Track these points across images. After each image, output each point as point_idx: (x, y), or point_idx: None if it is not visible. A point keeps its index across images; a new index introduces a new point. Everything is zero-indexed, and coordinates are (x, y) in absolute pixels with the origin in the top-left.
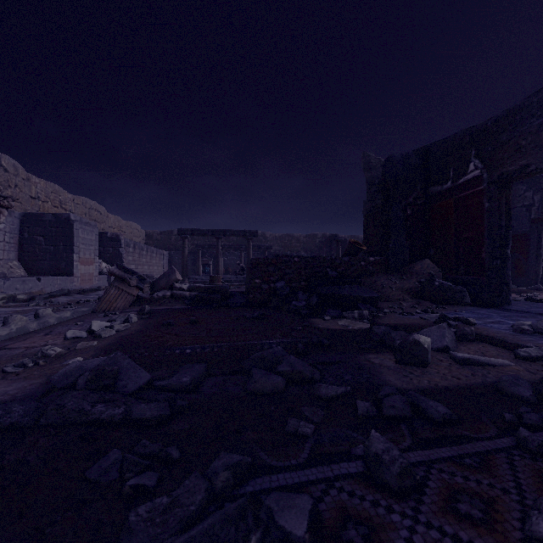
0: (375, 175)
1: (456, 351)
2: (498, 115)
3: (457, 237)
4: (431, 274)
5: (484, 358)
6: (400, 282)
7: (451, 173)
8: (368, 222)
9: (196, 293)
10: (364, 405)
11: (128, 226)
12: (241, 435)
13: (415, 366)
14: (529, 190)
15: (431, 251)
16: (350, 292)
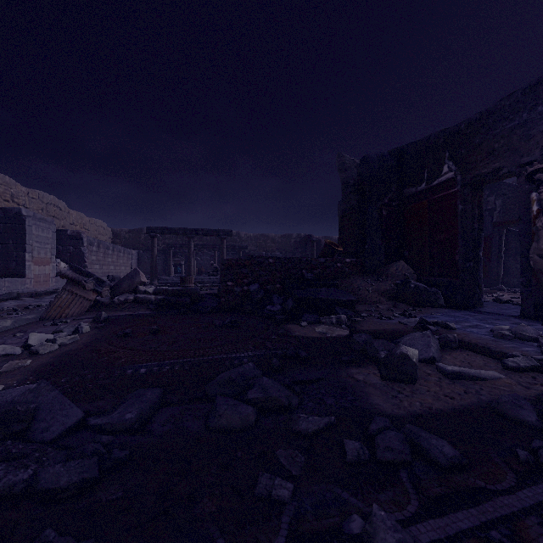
0: (350, 176)
1: (441, 362)
2: (471, 118)
3: (431, 239)
4: (406, 276)
5: (474, 371)
6: (377, 284)
7: (426, 175)
8: (343, 223)
9: (162, 297)
10: (354, 446)
11: (92, 224)
12: (194, 506)
13: (403, 382)
14: (491, 195)
15: (405, 253)
16: (327, 295)
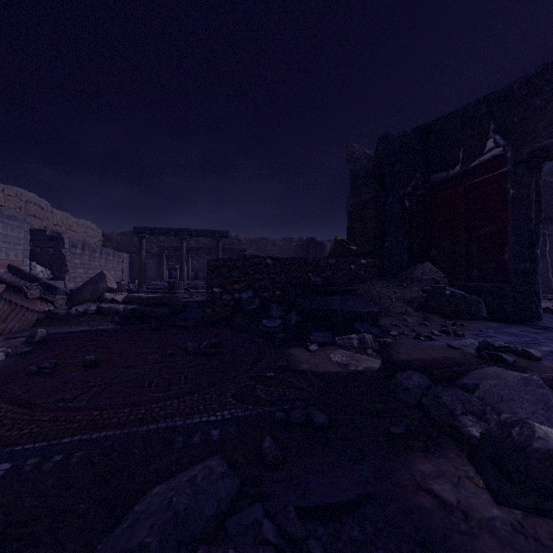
0: (359, 168)
1: None
2: (530, 74)
3: (469, 235)
4: (436, 280)
5: None
6: (400, 291)
7: (461, 155)
8: (353, 220)
9: (133, 307)
10: None
11: (80, 225)
12: None
13: (552, 517)
14: None
15: (433, 252)
16: (342, 305)
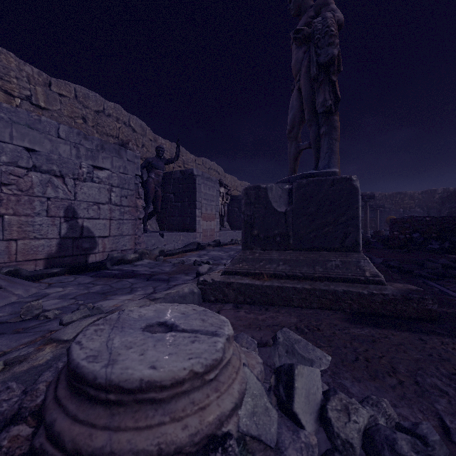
0: None
1: None
2: None
3: None
4: None
5: None
6: None
7: None
8: None
9: None
10: None
11: None
12: None
13: None
14: None
15: None
16: None
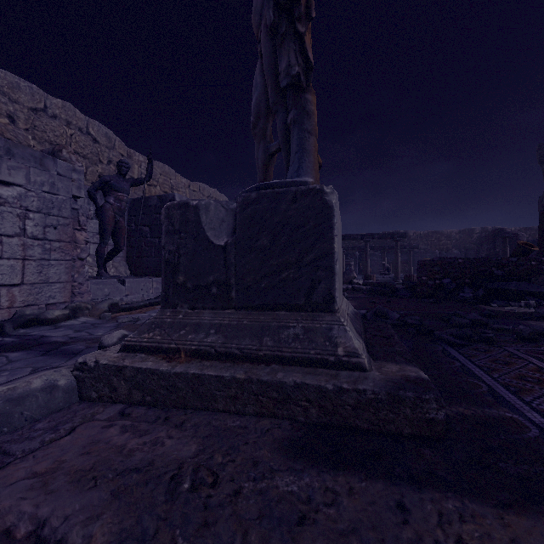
0: None
1: None
2: None
3: None
4: None
5: None
6: None
7: None
8: None
9: (370, 287)
10: None
11: None
12: None
13: None
14: None
15: None
16: (517, 287)
